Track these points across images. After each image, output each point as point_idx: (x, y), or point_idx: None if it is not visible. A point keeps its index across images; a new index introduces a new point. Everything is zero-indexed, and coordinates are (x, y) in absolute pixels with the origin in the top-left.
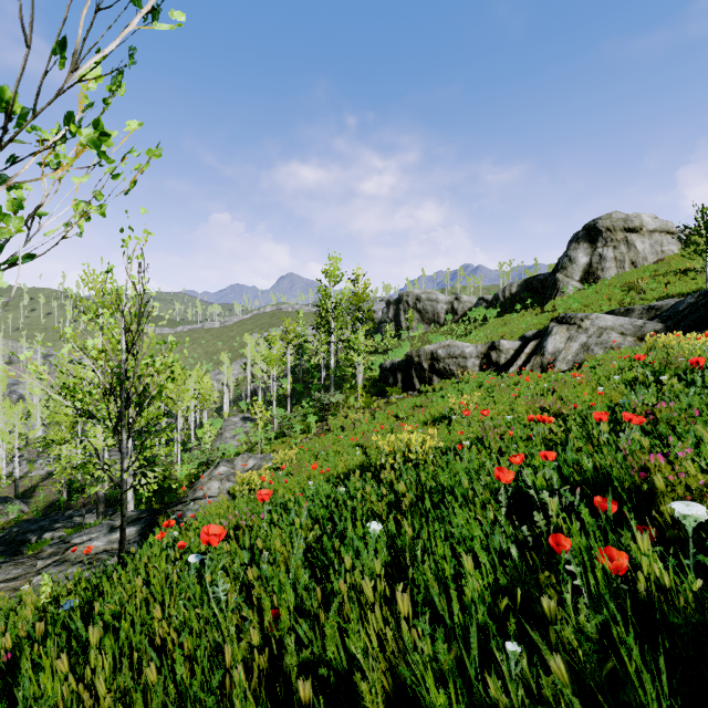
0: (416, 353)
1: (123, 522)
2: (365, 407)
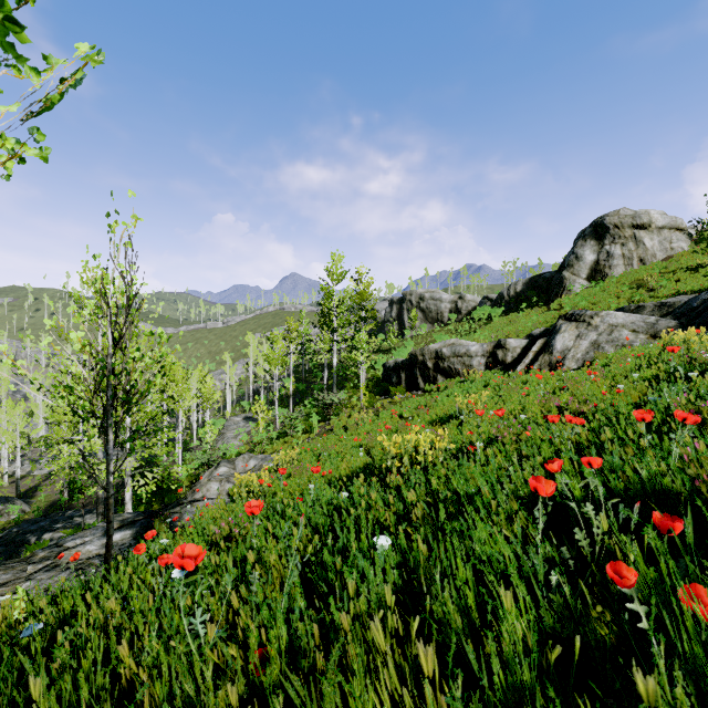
0: (420, 352)
1: (109, 529)
2: (368, 407)
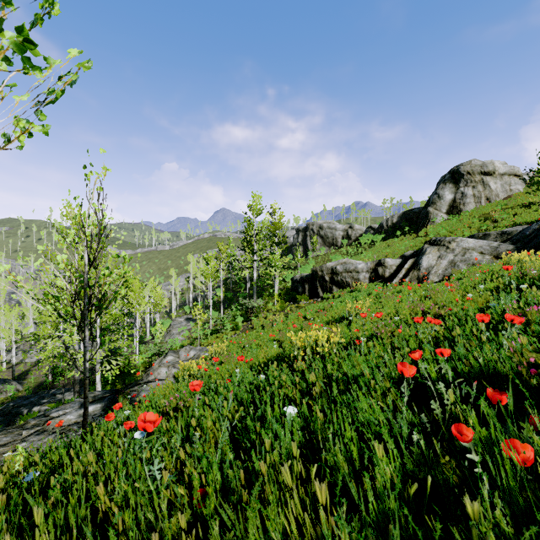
0: (320, 268)
1: (86, 402)
2: (280, 310)
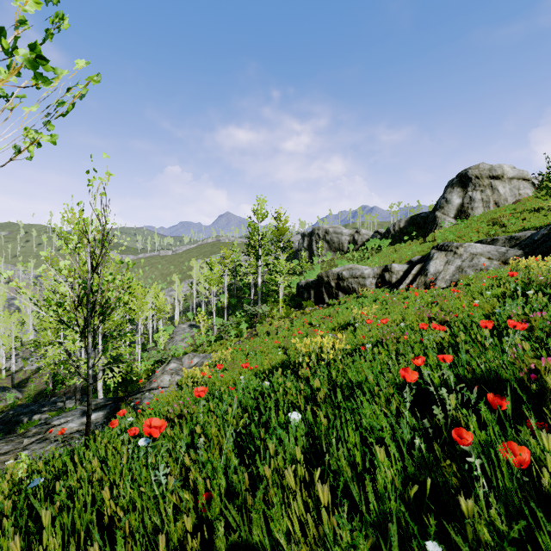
0: (325, 274)
1: (89, 410)
2: (285, 317)
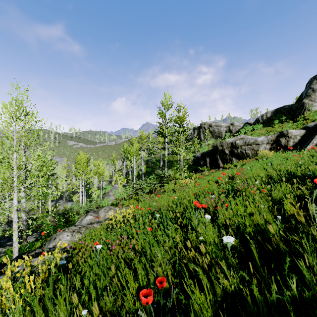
0: (220, 144)
1: None
2: (187, 178)
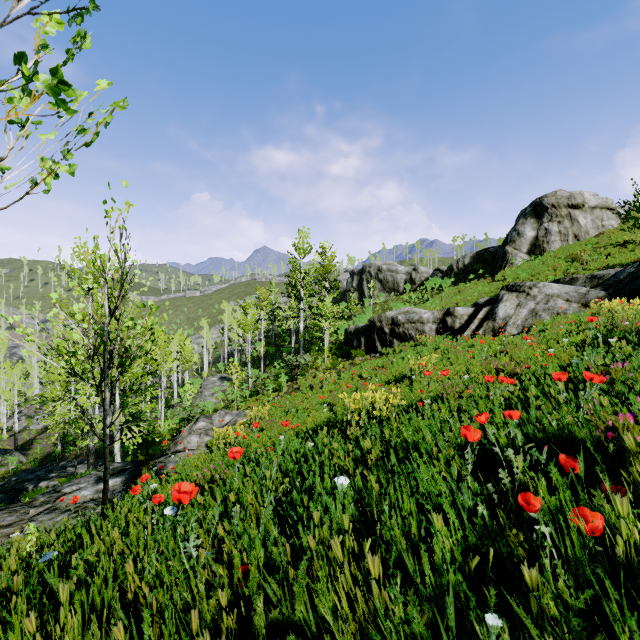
0: (378, 318)
1: (106, 475)
2: (332, 368)
